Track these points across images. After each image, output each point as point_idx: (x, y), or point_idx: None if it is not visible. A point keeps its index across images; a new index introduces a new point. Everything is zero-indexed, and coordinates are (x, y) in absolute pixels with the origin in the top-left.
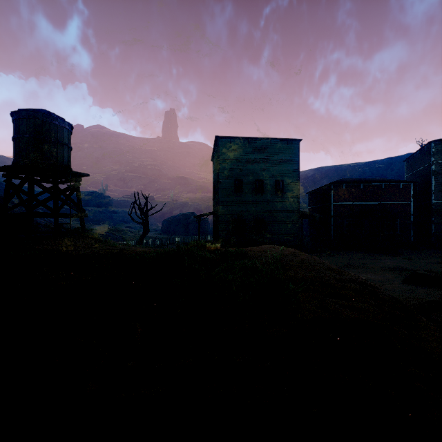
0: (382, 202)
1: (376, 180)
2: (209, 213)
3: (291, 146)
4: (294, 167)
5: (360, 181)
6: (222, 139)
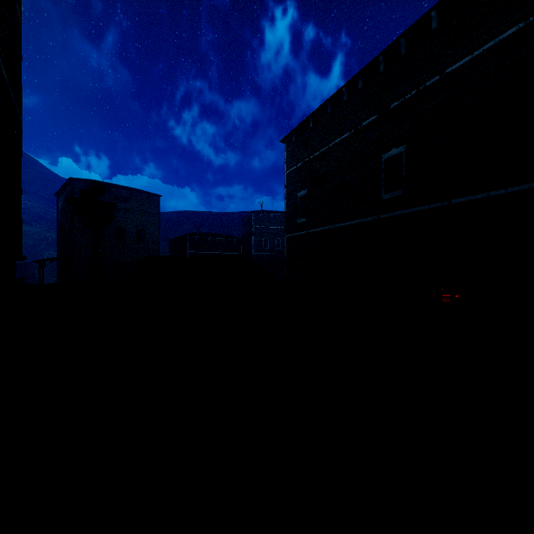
0: (224, 252)
1: (219, 235)
2: (58, 258)
3: (153, 200)
4: (155, 219)
5: (209, 235)
6: (79, 181)
